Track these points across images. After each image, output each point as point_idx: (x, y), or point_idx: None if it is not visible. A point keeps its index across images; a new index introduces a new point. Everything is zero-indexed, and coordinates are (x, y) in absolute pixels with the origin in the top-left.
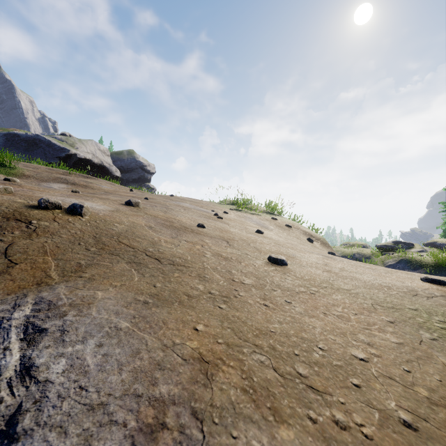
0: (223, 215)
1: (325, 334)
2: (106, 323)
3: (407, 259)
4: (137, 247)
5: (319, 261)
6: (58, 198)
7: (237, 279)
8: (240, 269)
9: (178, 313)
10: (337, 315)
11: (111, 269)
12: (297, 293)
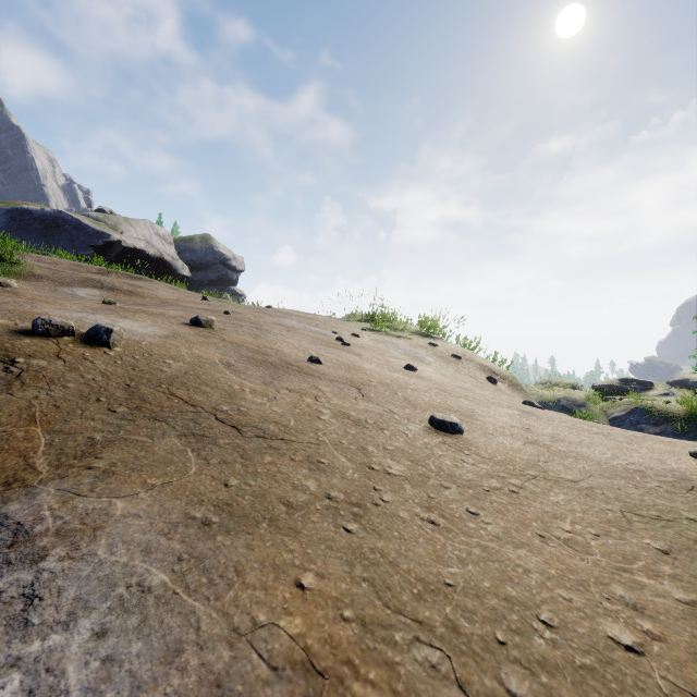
0: (351, 340)
1: (549, 587)
2: (122, 574)
3: (644, 408)
4: (202, 404)
5: (515, 422)
6: (75, 315)
7: (378, 465)
8: (381, 443)
9: (266, 546)
10: (565, 539)
11: (149, 450)
12: (486, 491)
